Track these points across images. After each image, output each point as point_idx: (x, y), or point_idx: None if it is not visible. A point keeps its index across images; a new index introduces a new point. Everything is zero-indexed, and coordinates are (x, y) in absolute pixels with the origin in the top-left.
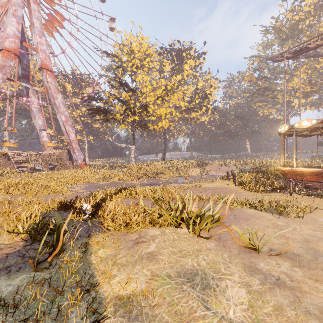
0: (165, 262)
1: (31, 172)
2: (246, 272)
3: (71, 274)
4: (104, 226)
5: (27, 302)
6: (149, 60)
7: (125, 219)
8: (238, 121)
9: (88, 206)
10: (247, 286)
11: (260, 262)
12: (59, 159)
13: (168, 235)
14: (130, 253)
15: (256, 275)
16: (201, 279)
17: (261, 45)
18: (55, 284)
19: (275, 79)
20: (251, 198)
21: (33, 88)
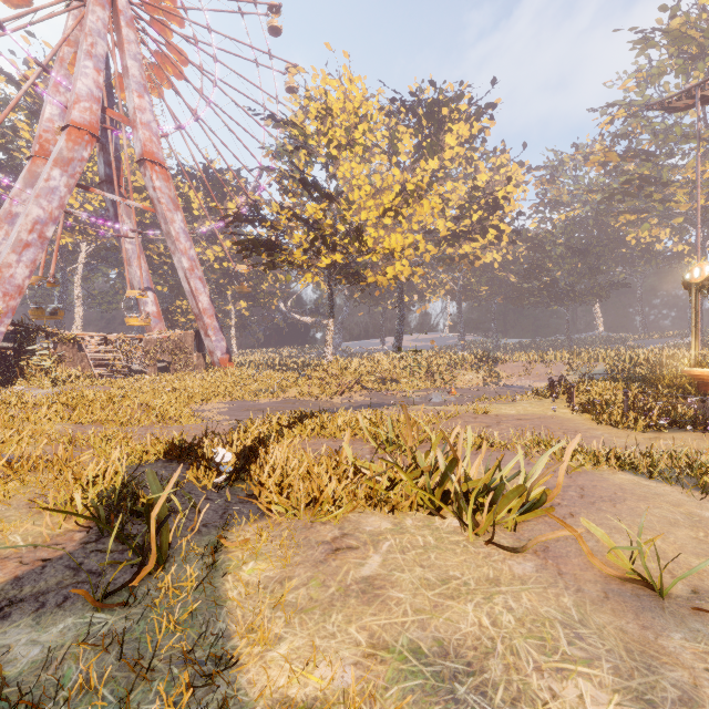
0: (405, 609)
1: (121, 377)
2: (633, 657)
3: (175, 626)
4: (260, 503)
5: (64, 695)
6: (365, 128)
7: (309, 489)
8: (574, 261)
9: (227, 453)
10: (643, 704)
11: (670, 629)
12: (178, 350)
13: (411, 533)
14: (318, 576)
15: (666, 671)
16: (505, 670)
17: (632, 76)
18: (136, 649)
19: (669, 157)
20: (616, 443)
21: (127, 202)
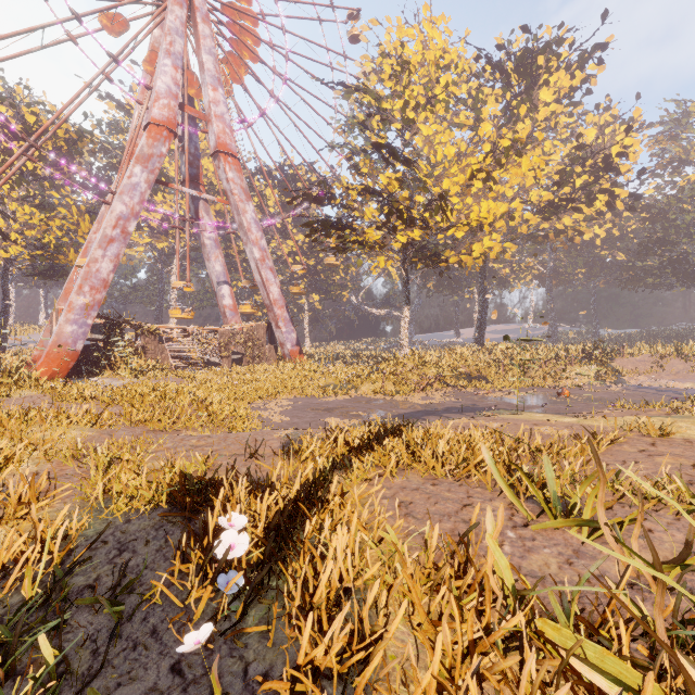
0: None
1: (196, 369)
2: None
3: None
4: None
5: None
6: (448, 79)
7: None
8: None
9: (242, 534)
10: None
11: None
12: (251, 342)
13: None
14: None
15: None
16: None
17: None
18: None
19: None
20: None
21: (202, 195)
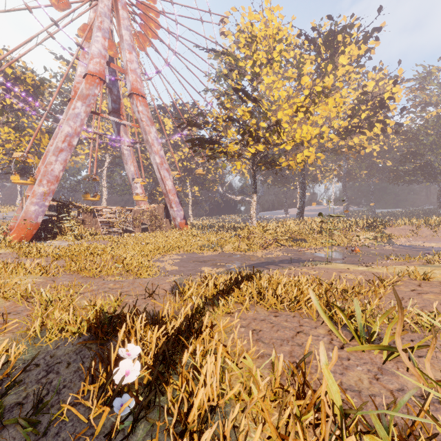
0: None
1: (117, 234)
2: None
3: None
4: None
5: None
6: (281, 47)
7: None
8: None
9: (135, 363)
10: None
11: None
12: (154, 217)
13: None
14: None
15: None
16: None
17: None
18: None
19: None
20: None
21: (122, 122)
